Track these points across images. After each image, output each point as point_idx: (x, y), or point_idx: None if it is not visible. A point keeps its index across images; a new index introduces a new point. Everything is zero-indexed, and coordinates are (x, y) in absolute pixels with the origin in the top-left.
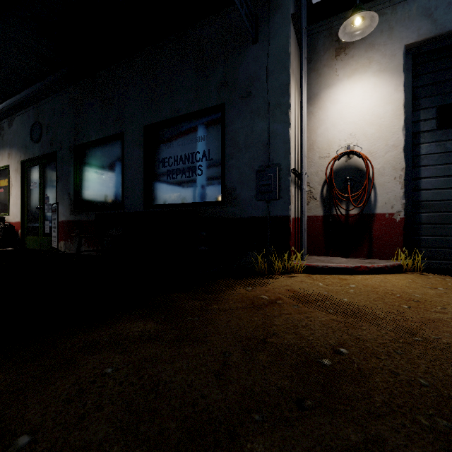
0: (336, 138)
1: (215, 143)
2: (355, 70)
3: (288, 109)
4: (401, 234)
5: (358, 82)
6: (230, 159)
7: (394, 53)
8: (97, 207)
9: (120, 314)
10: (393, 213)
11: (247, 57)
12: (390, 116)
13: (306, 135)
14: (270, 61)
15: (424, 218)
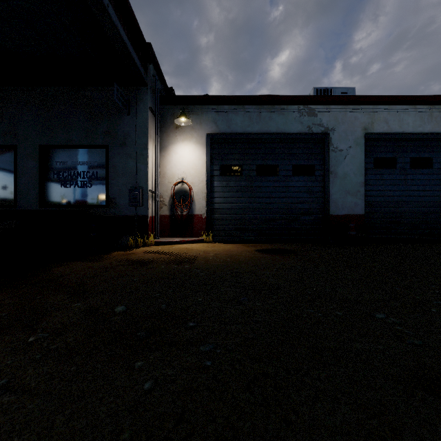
0: (177, 172)
1: (102, 168)
2: (186, 138)
3: (147, 158)
4: (205, 224)
5: (187, 145)
6: (112, 180)
7: (202, 135)
8: None
9: (57, 261)
10: (202, 214)
11: (123, 121)
12: (201, 166)
13: (161, 168)
14: (137, 129)
15: (215, 217)
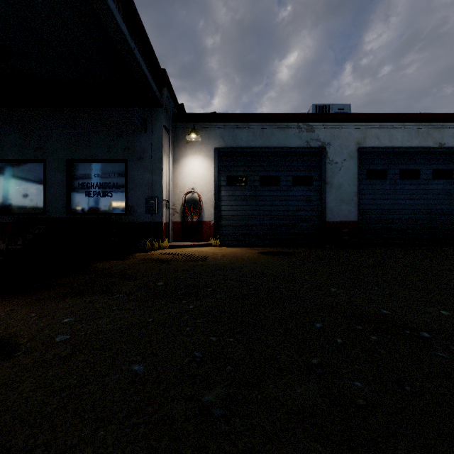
0: (187, 183)
1: (121, 180)
2: (195, 152)
3: (162, 171)
4: (213, 230)
5: (197, 158)
6: (131, 190)
7: (211, 149)
8: (13, 211)
9: (92, 260)
10: (210, 221)
11: (141, 138)
12: (209, 177)
13: (173, 179)
14: (153, 145)
15: (222, 223)
